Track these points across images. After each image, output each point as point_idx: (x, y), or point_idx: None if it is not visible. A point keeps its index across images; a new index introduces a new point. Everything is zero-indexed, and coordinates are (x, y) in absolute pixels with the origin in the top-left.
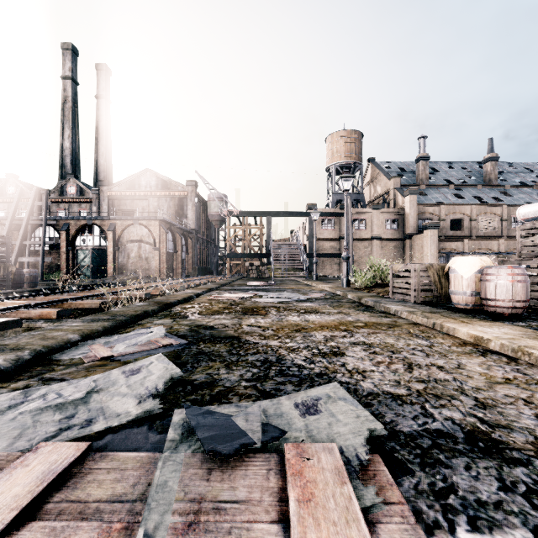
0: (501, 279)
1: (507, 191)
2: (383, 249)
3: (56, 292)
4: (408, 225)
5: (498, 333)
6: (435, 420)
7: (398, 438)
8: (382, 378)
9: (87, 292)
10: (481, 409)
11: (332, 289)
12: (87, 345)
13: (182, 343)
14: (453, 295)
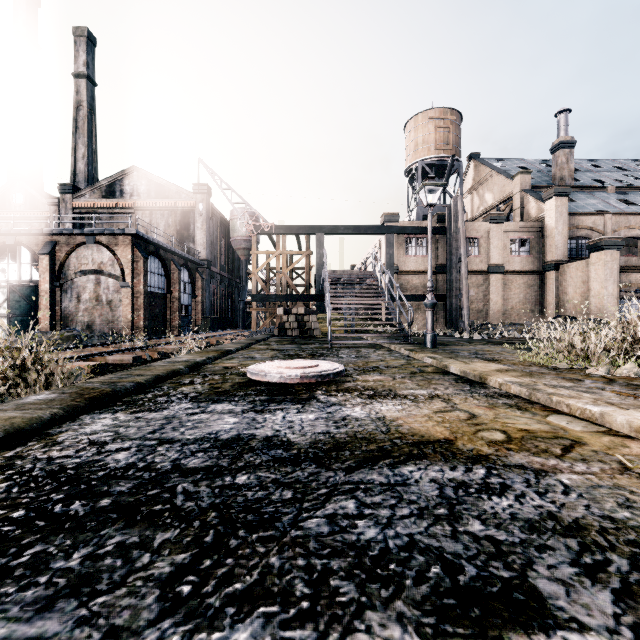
0: None
1: None
2: (507, 287)
3: None
4: (551, 248)
5: None
6: None
7: None
8: None
9: None
10: None
11: None
12: None
13: None
14: None
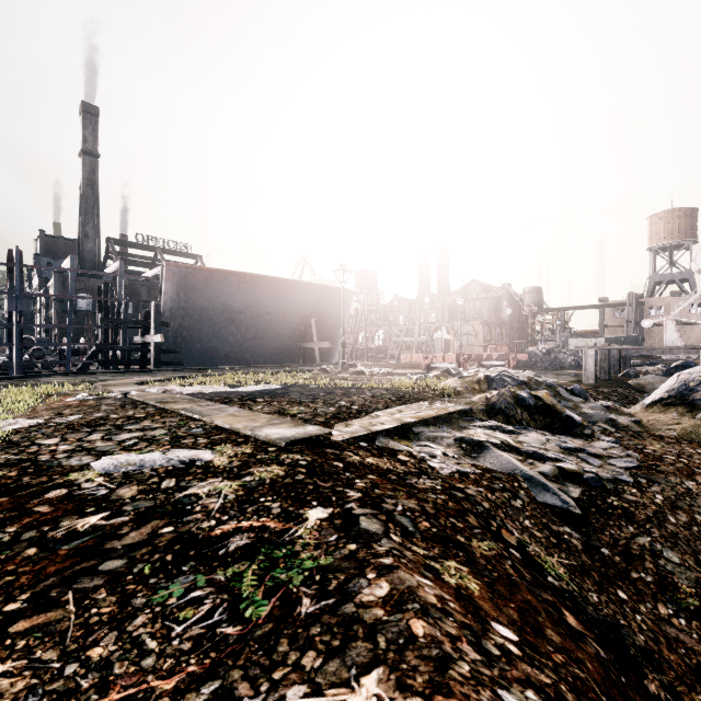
0: None
1: None
2: (686, 332)
3: None
4: None
5: None
6: None
7: None
8: None
9: None
10: None
11: None
12: None
13: None
14: None
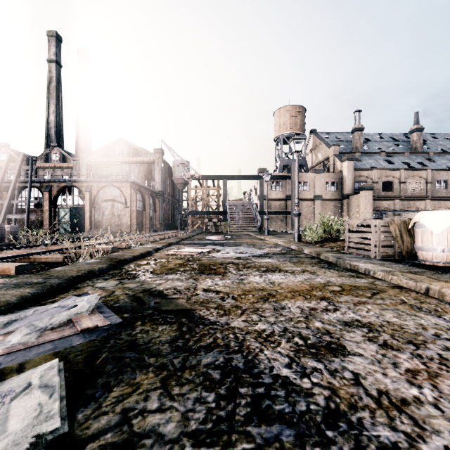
0: None
1: (431, 157)
2: (324, 207)
3: (29, 246)
4: (345, 187)
5: None
6: None
7: None
8: None
9: (57, 246)
10: None
11: (286, 243)
12: None
13: (113, 323)
14: (420, 251)
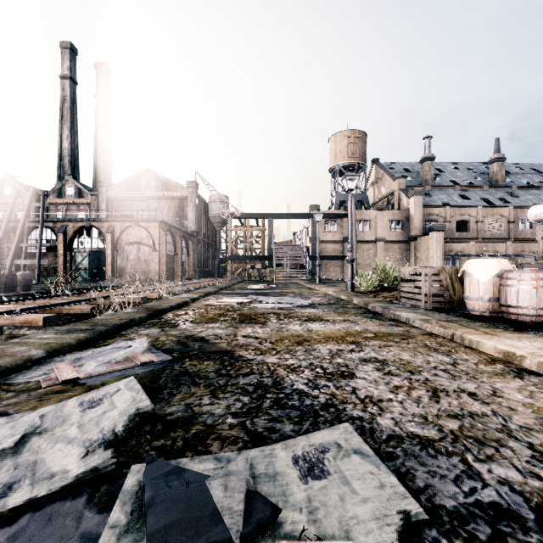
0: (524, 284)
1: (514, 192)
2: (388, 251)
3: (48, 297)
4: (413, 227)
5: (531, 348)
6: (485, 485)
7: (440, 520)
8: (403, 412)
9: (80, 296)
10: (542, 464)
11: (336, 293)
12: (53, 362)
13: (165, 360)
14: (468, 301)
